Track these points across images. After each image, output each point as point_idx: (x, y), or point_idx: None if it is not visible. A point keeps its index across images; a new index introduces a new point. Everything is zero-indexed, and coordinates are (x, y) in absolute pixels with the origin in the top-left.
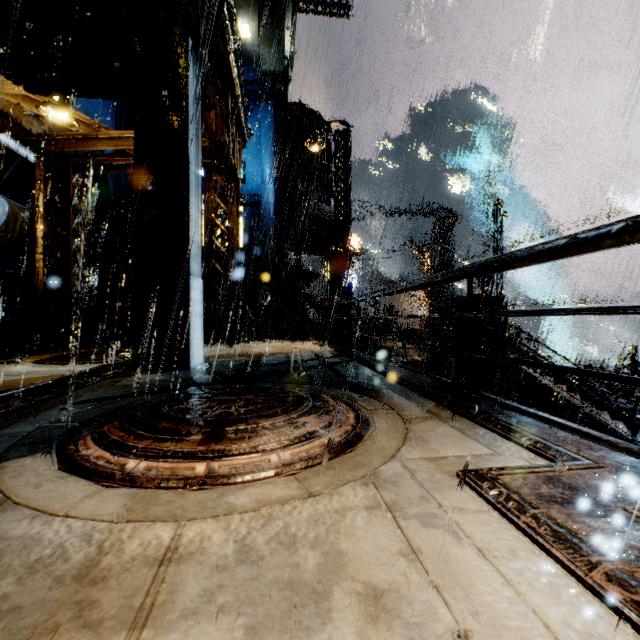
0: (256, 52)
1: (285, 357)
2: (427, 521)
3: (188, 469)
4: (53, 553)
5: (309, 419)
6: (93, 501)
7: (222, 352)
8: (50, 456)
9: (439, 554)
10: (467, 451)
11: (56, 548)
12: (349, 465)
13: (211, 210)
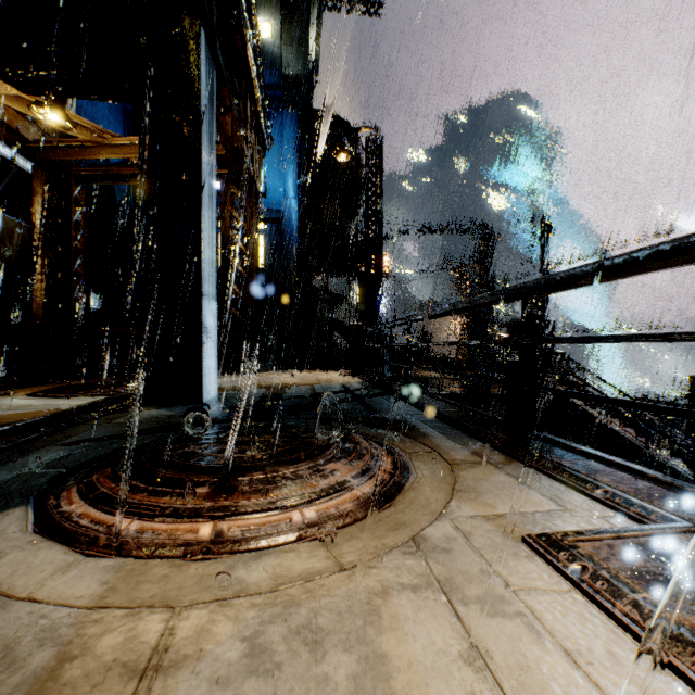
0: (278, 53)
1: (310, 389)
2: (493, 607)
3: (190, 532)
4: (1, 658)
5: (338, 466)
6: (66, 577)
7: (240, 383)
8: (24, 513)
9: (515, 660)
10: (530, 506)
11: (6, 650)
12: (388, 525)
13: (228, 226)
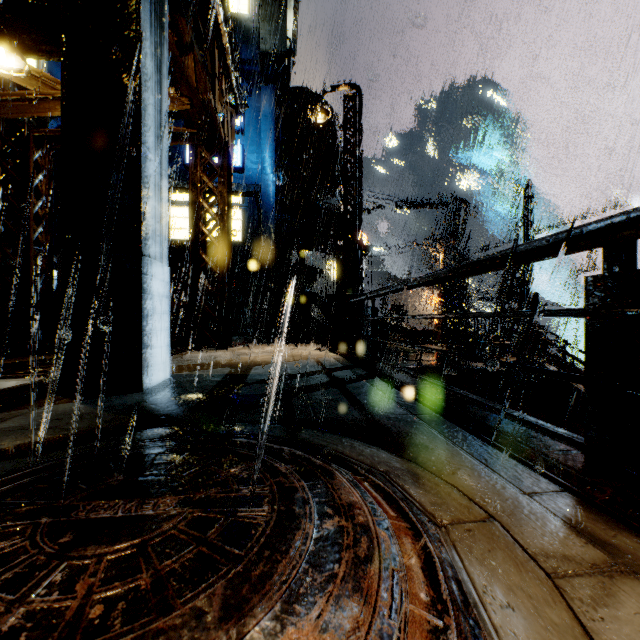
0: (255, 29)
1: (281, 369)
2: None
3: None
4: None
5: None
6: None
7: (204, 360)
8: None
9: None
10: None
11: None
12: None
13: (197, 191)
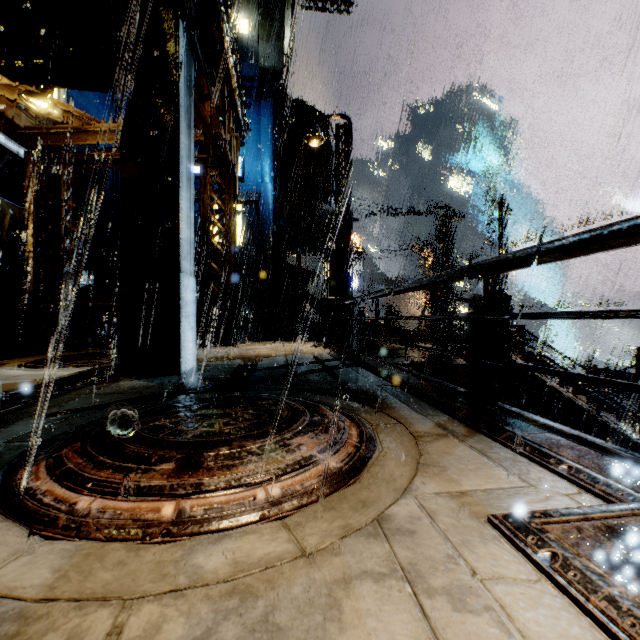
0: (255, 48)
1: (283, 360)
2: (460, 600)
3: (152, 511)
4: None
5: (305, 440)
6: (19, 563)
7: (217, 354)
8: None
9: None
10: (495, 482)
11: None
12: (352, 504)
13: (207, 207)
